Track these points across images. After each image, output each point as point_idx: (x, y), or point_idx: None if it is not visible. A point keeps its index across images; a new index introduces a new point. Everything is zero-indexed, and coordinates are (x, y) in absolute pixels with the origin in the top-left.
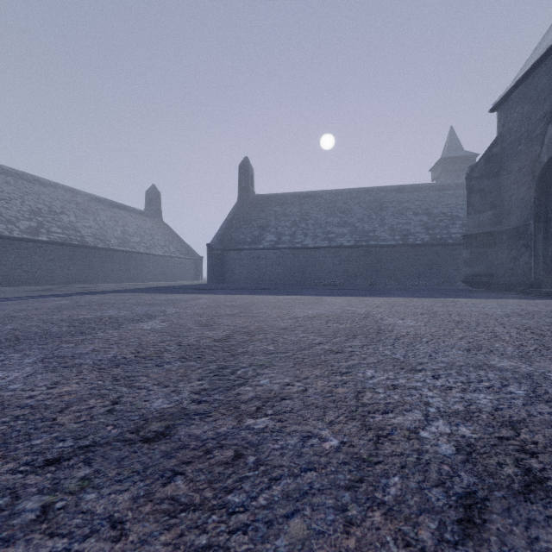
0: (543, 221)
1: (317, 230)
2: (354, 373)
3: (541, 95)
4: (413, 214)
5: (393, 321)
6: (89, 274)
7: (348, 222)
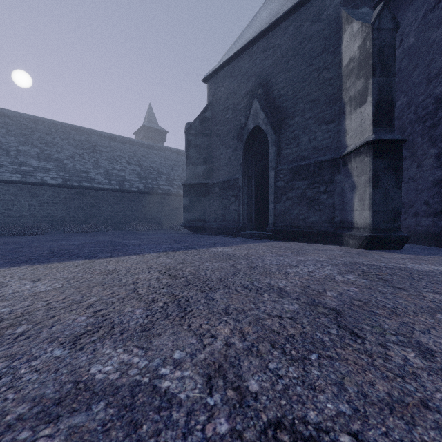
0: (247, 177)
1: (2, 158)
2: None
3: (245, 76)
4: (127, 163)
5: None
6: None
7: (52, 157)
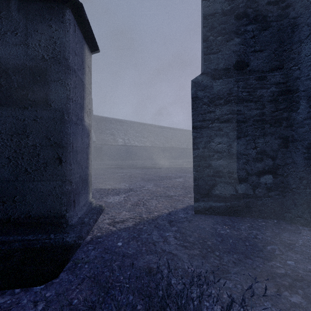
0: None
1: None
2: None
3: None
4: None
5: None
6: None
7: None
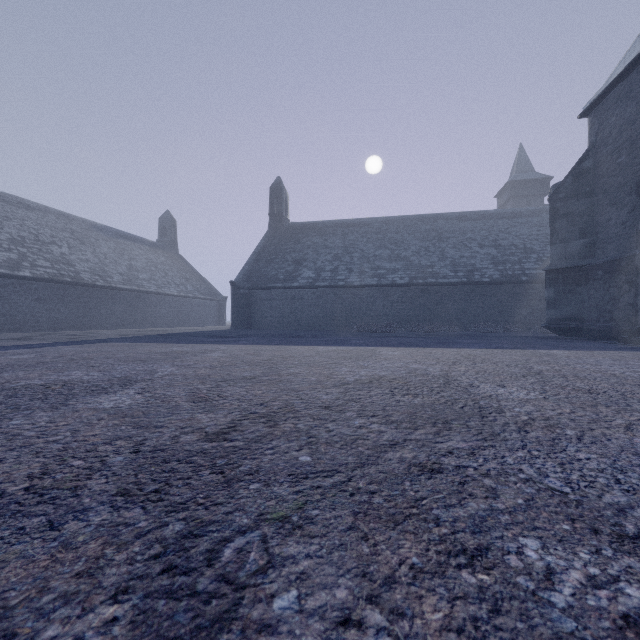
0: None
1: (364, 265)
2: (500, 556)
3: None
4: (479, 246)
5: (491, 389)
6: (85, 318)
7: (400, 256)
